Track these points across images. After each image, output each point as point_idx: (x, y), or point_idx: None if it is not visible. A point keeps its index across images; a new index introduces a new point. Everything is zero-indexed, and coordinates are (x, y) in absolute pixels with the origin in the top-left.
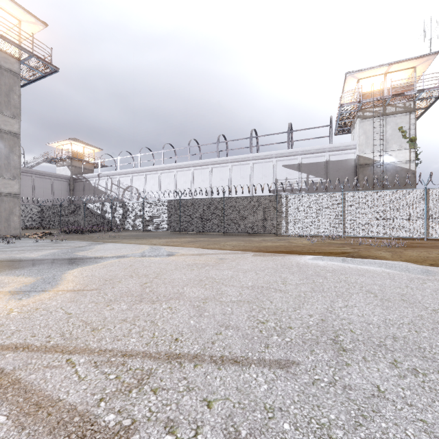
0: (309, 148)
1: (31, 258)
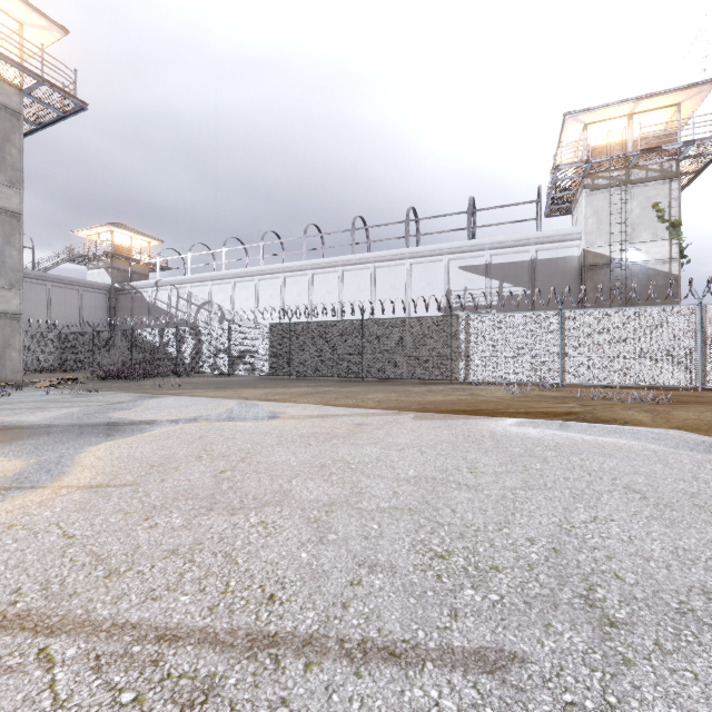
0: (504, 238)
1: (29, 424)
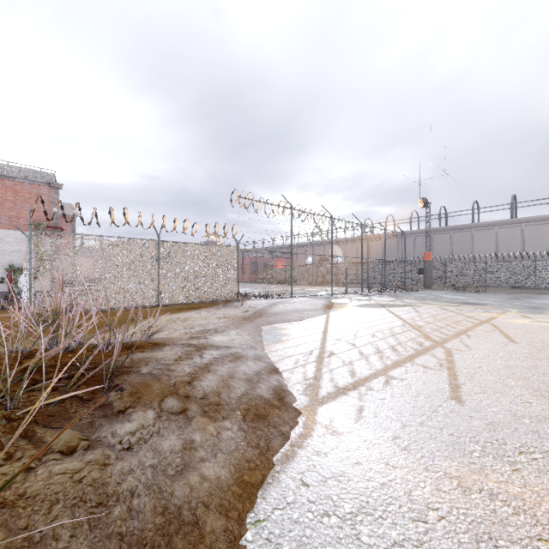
0: None
1: None
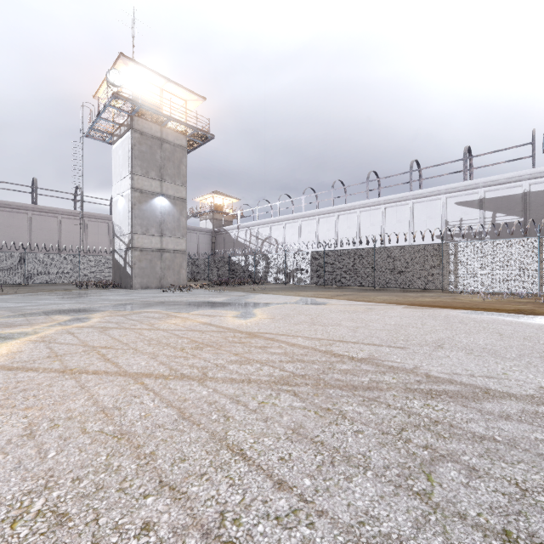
0: (496, 177)
1: (219, 302)
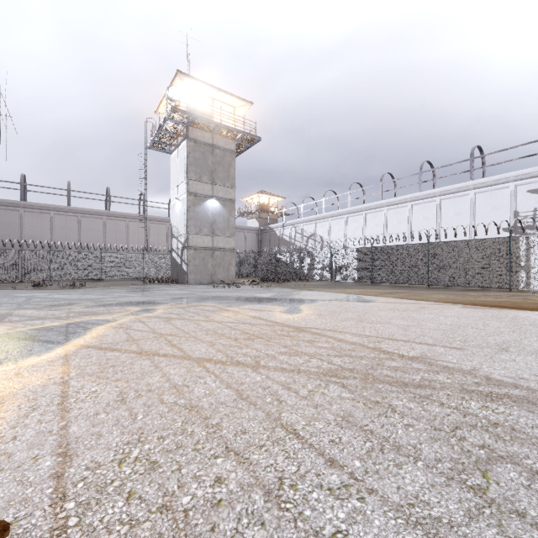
0: None
1: (266, 297)
